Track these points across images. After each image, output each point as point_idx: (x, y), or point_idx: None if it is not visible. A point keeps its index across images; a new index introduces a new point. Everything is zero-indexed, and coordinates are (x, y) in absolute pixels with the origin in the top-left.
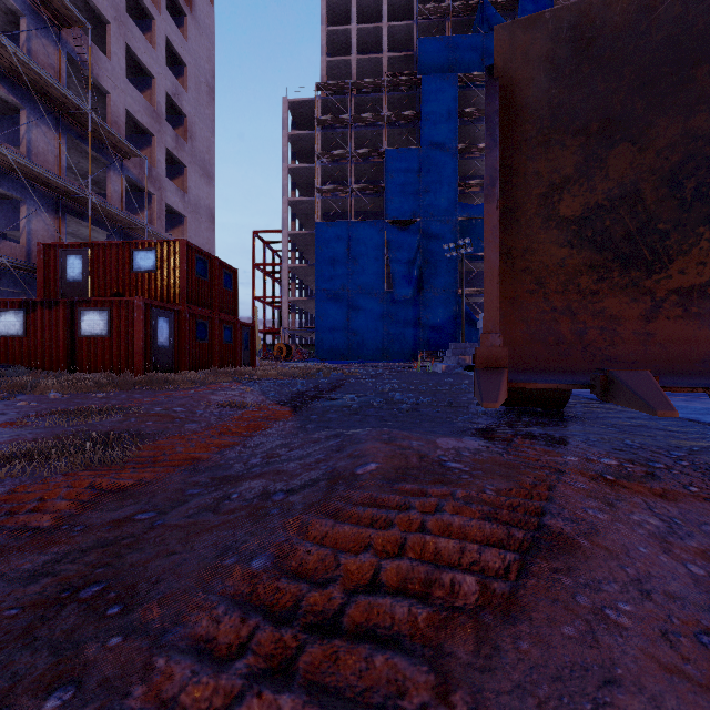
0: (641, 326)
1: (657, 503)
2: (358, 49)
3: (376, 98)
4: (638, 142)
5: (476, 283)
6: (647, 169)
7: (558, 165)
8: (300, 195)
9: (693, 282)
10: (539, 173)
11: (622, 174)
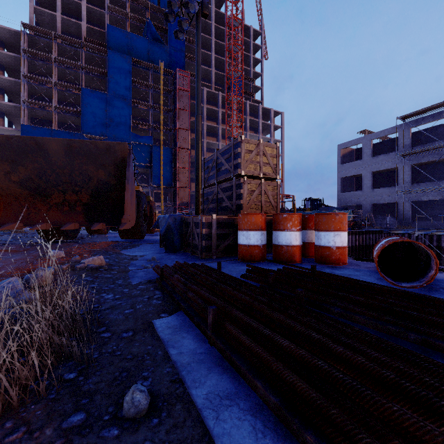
0: (46, 212)
1: (0, 252)
2: (64, 10)
3: (76, 50)
4: (24, 166)
5: (145, 180)
6: (31, 173)
7: (5, 168)
8: (9, 99)
9: (59, 201)
10: (0, 169)
11: (25, 173)
